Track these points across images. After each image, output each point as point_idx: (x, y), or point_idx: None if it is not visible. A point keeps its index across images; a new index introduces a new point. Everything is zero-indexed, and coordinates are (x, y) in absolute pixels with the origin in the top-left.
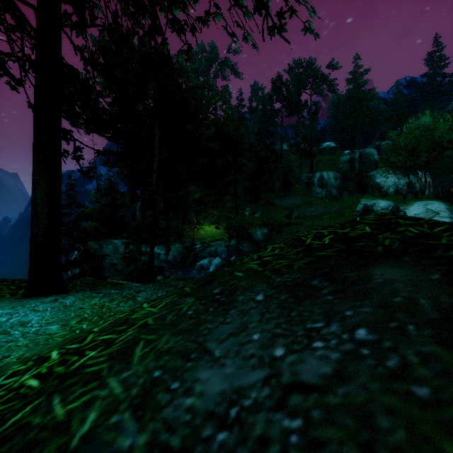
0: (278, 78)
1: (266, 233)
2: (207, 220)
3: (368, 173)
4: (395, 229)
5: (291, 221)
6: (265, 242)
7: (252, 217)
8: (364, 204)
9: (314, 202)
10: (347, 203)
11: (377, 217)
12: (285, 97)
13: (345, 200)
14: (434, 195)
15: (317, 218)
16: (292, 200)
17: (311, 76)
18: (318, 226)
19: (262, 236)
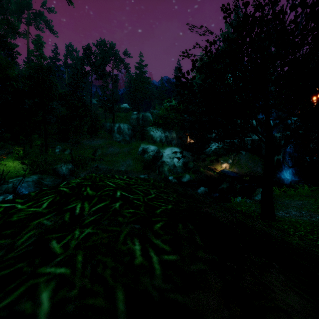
0: (88, 47)
1: (71, 168)
2: (12, 156)
3: (147, 128)
4: (66, 206)
5: (96, 157)
6: (70, 175)
7: (62, 154)
8: (143, 148)
9: (113, 144)
10: (133, 146)
11: (78, 183)
12: (94, 64)
13: (132, 144)
14: (177, 144)
15: (115, 155)
16: (98, 142)
17: (112, 55)
18: (115, 161)
19: (68, 170)
